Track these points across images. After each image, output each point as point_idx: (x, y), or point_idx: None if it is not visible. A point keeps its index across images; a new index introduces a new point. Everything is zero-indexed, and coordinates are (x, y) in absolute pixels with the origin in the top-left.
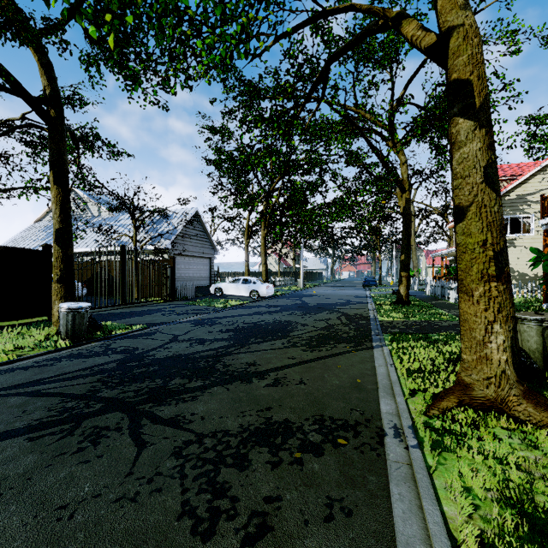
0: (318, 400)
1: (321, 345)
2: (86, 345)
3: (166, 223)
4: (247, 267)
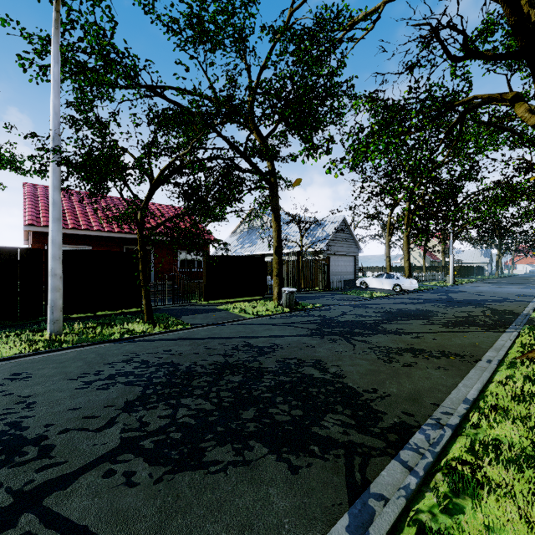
0: (443, 346)
1: (455, 326)
2: (296, 312)
3: (320, 230)
4: (388, 263)
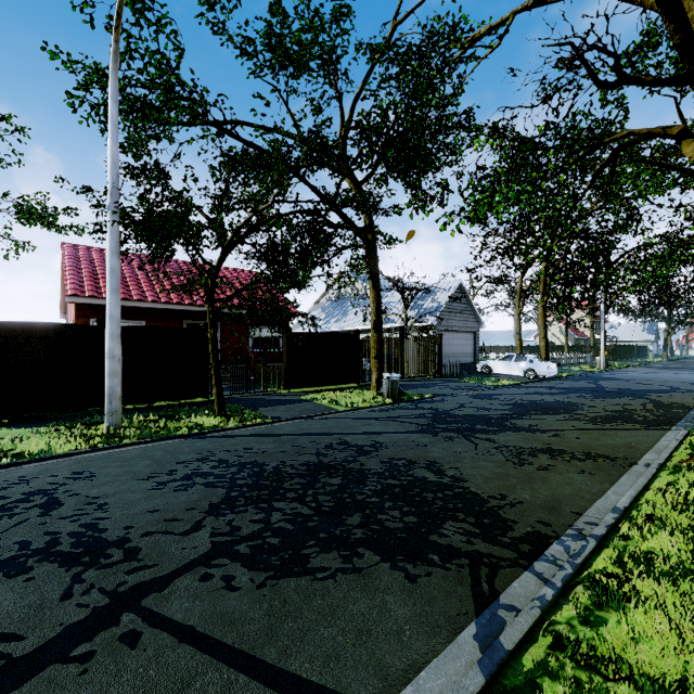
0: (589, 446)
1: (606, 422)
2: (400, 404)
3: (429, 299)
4: (518, 341)
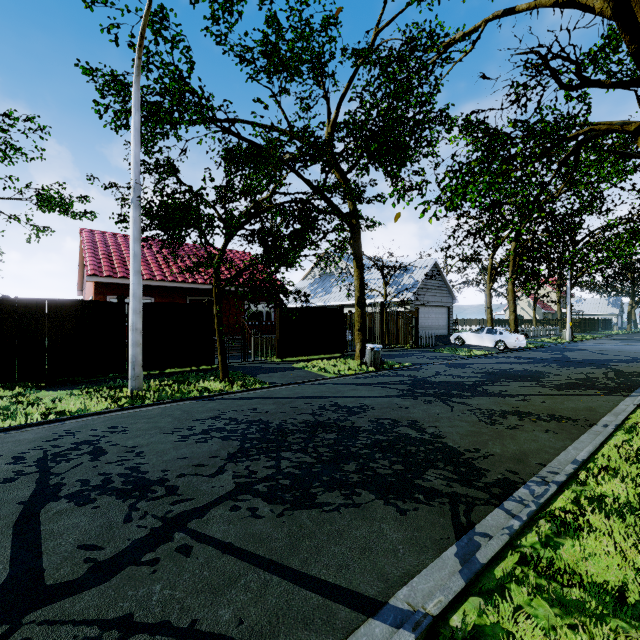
0: (554, 409)
1: (569, 388)
2: (382, 371)
3: (407, 276)
4: (489, 315)
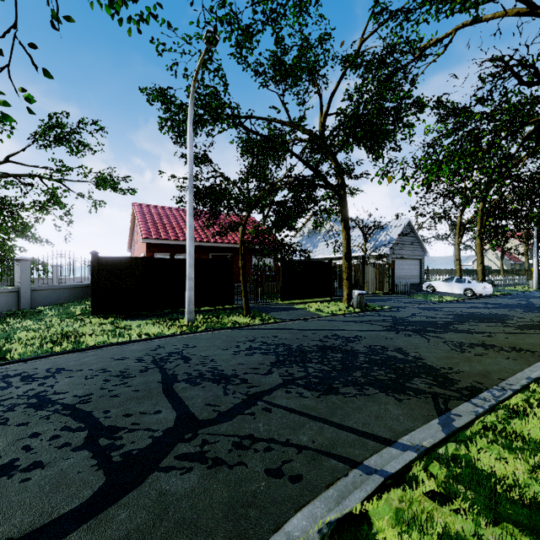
0: (515, 343)
1: (531, 329)
2: (366, 312)
3: (383, 234)
4: (458, 266)
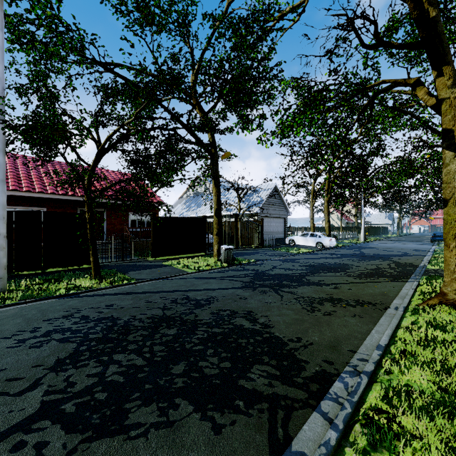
0: (358, 295)
1: (367, 277)
2: (233, 266)
3: (255, 196)
4: (312, 224)
